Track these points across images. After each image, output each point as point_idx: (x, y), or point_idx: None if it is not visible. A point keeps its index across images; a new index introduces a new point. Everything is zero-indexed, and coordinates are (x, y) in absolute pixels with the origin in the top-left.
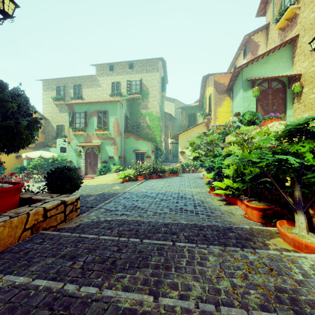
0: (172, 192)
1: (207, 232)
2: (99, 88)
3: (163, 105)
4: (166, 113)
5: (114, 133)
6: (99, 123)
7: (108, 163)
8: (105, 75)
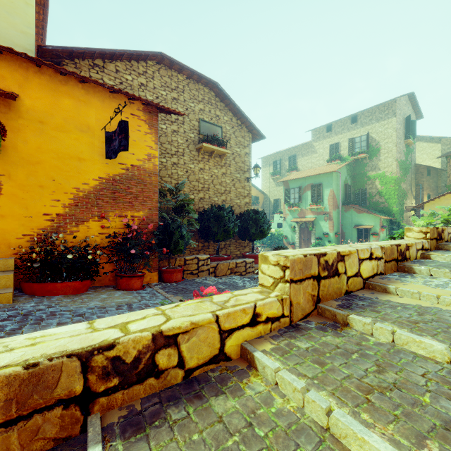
0: None
1: None
2: (315, 155)
3: (409, 155)
4: (418, 165)
5: (329, 207)
6: (313, 197)
7: (322, 239)
8: (321, 138)
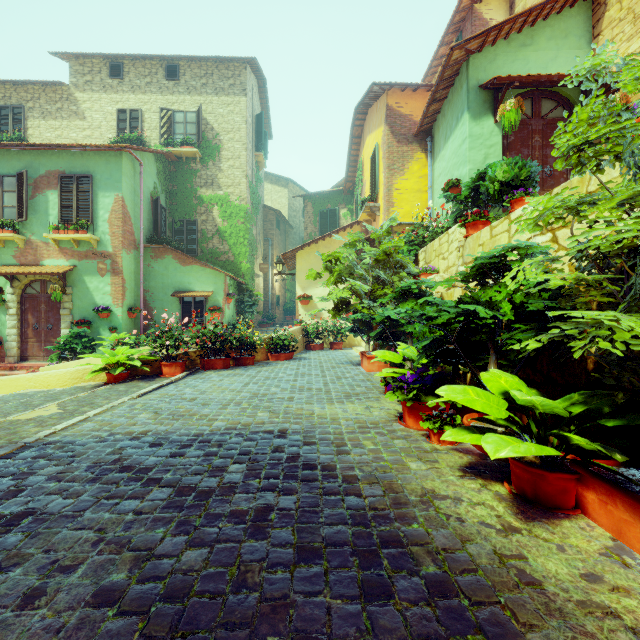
0: (255, 427)
1: None
2: (80, 123)
3: (259, 186)
4: (267, 209)
5: (114, 240)
6: (66, 211)
7: (94, 325)
8: (96, 87)
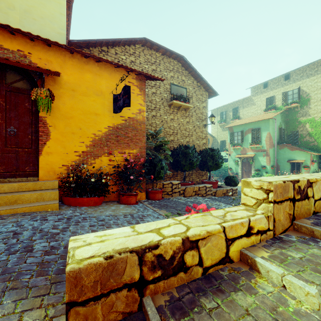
0: None
1: None
2: (254, 106)
3: None
4: None
5: (267, 145)
6: (253, 139)
7: (261, 171)
8: (259, 93)
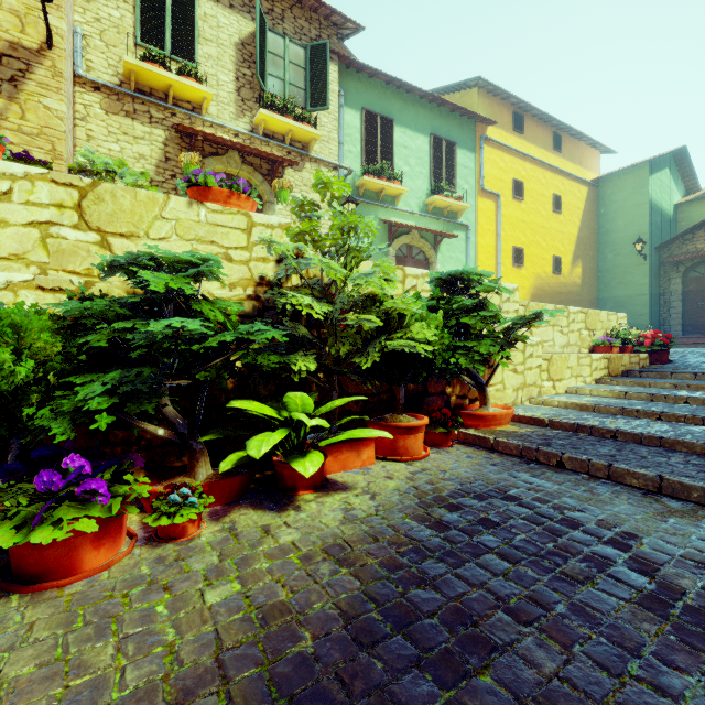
0: None
1: (604, 451)
2: None
3: None
4: None
5: None
6: None
7: None
8: None
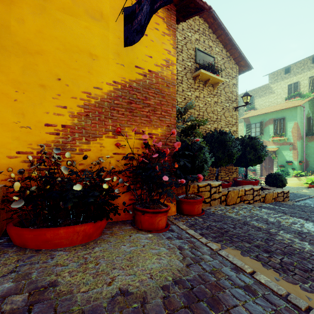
0: None
1: None
2: (272, 95)
3: None
4: None
5: (293, 138)
6: (275, 130)
7: (285, 167)
8: (279, 80)
